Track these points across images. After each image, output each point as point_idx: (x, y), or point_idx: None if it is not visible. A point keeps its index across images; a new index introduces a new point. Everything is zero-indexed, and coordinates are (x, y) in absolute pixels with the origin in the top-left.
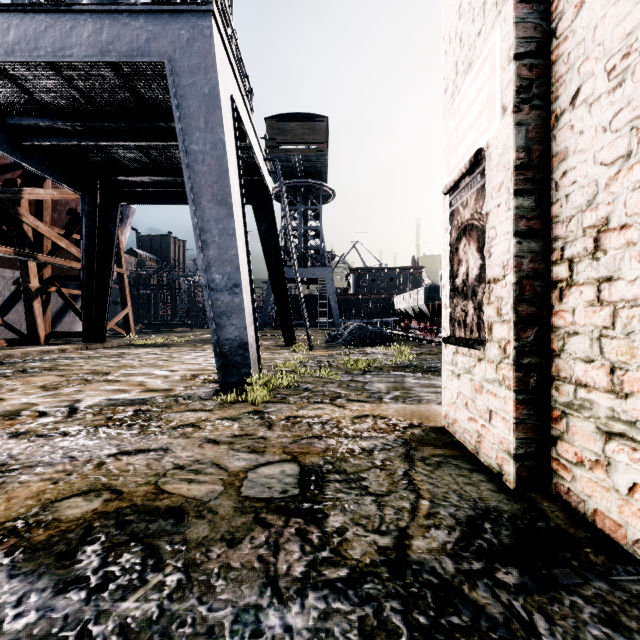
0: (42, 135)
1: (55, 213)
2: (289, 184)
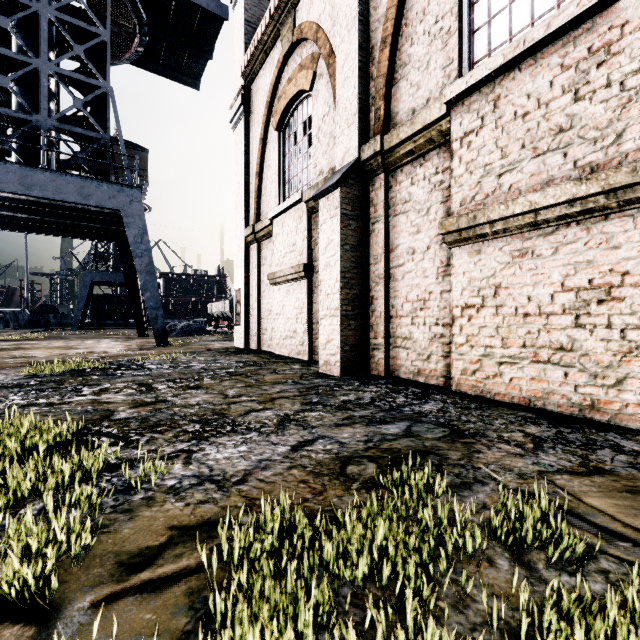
0: None
1: None
2: None
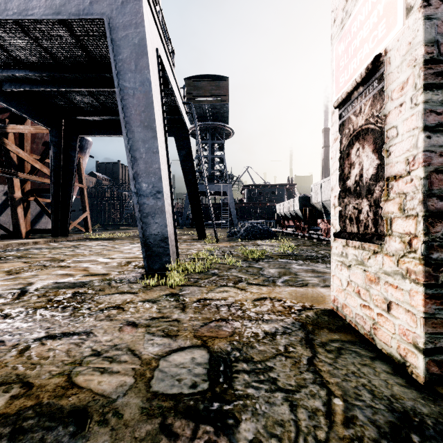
0: (18, 83)
1: (34, 144)
2: (201, 125)
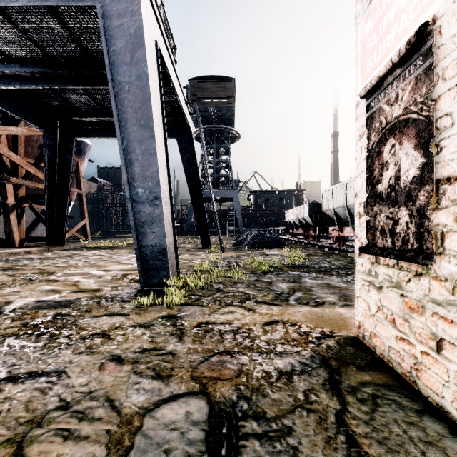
0: (8, 81)
1: (29, 147)
2: (206, 128)
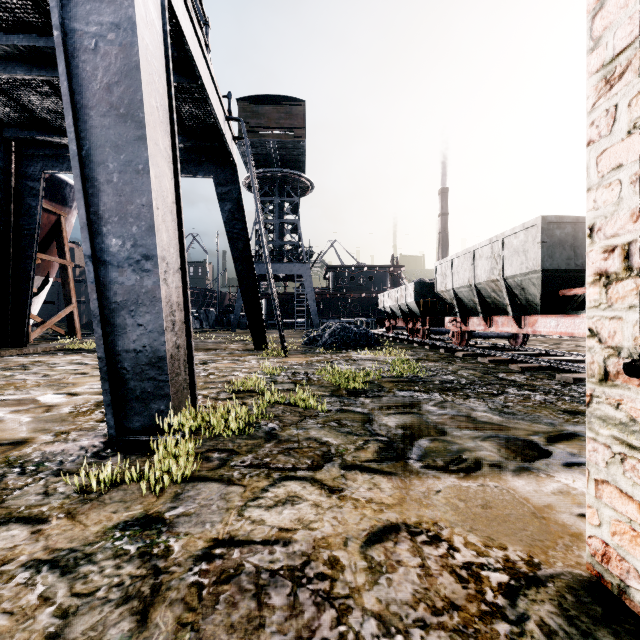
0: None
1: None
2: (264, 173)
